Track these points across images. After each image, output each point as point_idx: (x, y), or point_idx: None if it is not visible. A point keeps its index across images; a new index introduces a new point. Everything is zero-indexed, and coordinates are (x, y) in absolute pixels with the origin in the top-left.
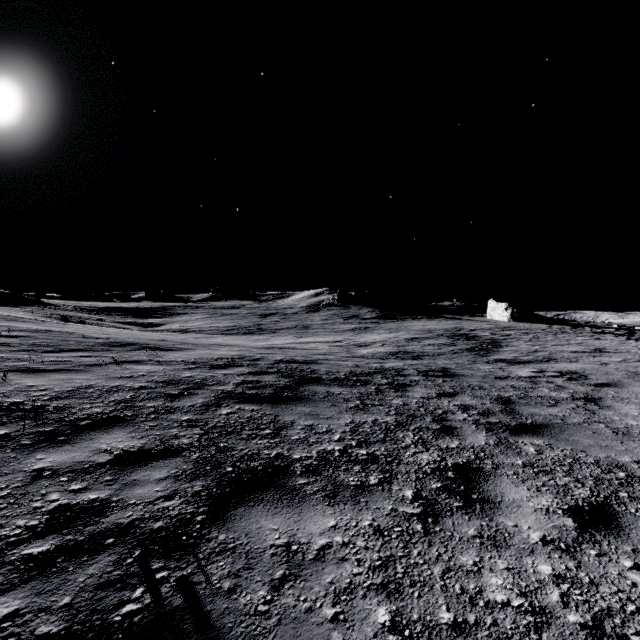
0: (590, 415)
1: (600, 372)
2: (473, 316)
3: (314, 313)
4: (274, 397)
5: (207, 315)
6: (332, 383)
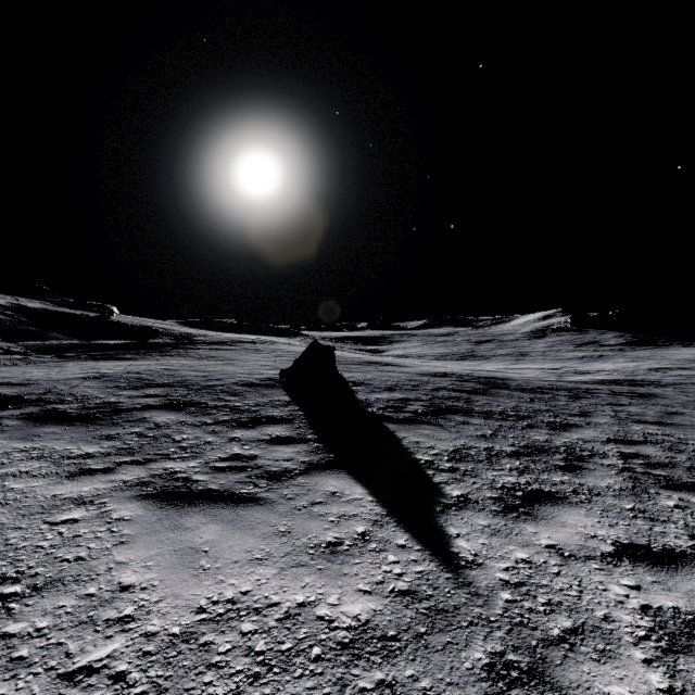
0: None
1: None
2: None
3: (538, 339)
4: (470, 392)
5: (422, 342)
6: (516, 390)
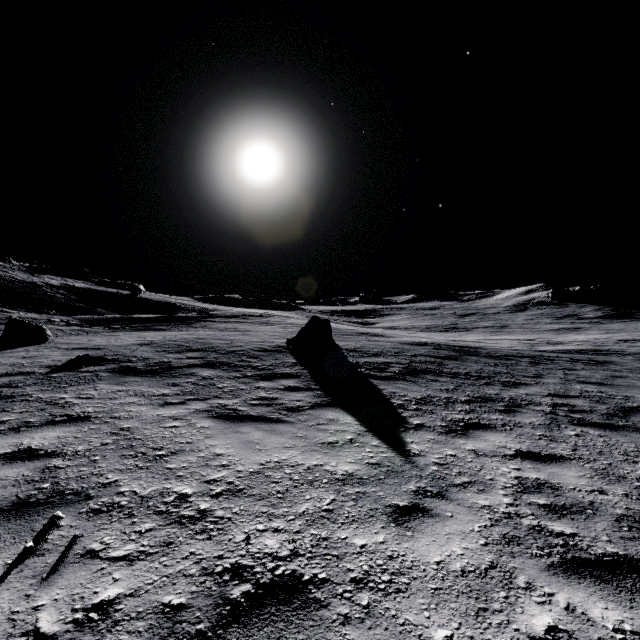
0: None
1: None
2: None
3: (519, 313)
4: (444, 357)
5: (410, 316)
6: (484, 357)
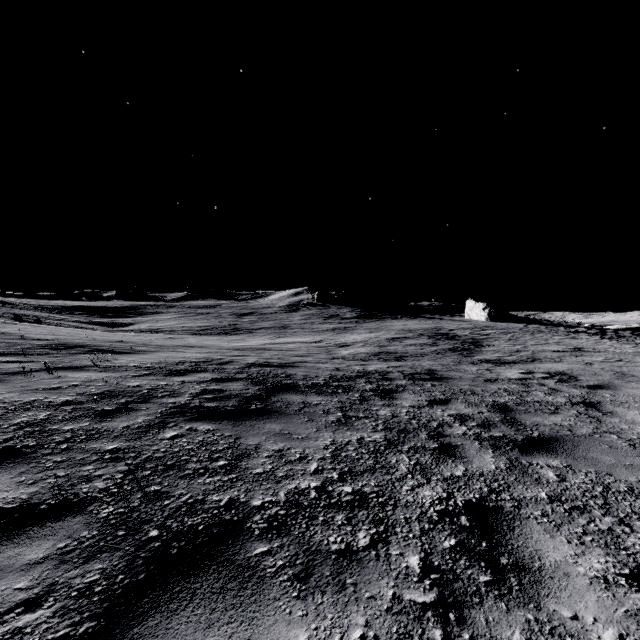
0: (597, 423)
1: (588, 373)
2: (451, 316)
3: (293, 313)
4: (238, 411)
5: (181, 314)
6: (309, 390)
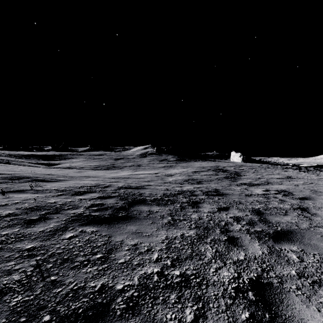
0: (310, 221)
1: (297, 190)
2: (224, 159)
3: (143, 158)
4: (111, 217)
5: (85, 159)
6: (152, 203)
